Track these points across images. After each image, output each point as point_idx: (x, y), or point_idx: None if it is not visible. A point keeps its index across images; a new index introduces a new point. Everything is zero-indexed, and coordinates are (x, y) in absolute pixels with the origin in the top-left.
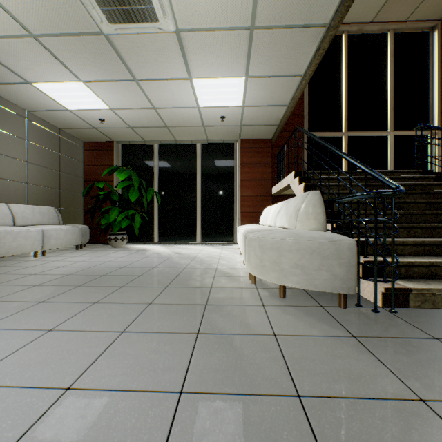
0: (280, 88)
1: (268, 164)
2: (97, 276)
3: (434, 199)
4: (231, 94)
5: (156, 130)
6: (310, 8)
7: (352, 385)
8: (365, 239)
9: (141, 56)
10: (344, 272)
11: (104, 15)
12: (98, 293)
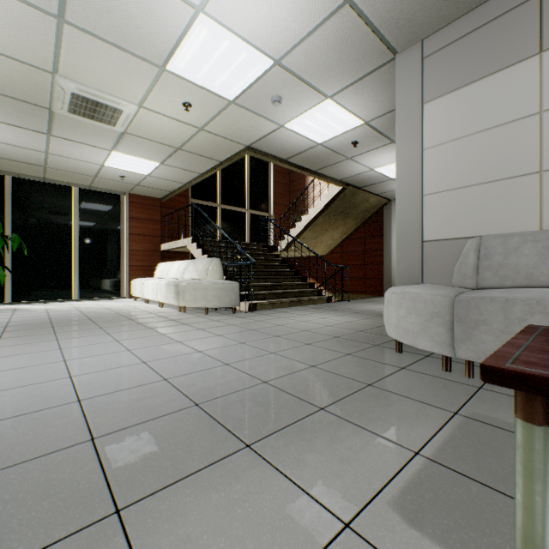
0: (184, 175)
1: (158, 222)
2: (48, 323)
3: (268, 263)
4: (142, 167)
5: (25, 165)
6: (214, 154)
7: (244, 322)
8: (241, 284)
9: (76, 128)
10: (235, 297)
11: (69, 109)
12: (88, 326)
